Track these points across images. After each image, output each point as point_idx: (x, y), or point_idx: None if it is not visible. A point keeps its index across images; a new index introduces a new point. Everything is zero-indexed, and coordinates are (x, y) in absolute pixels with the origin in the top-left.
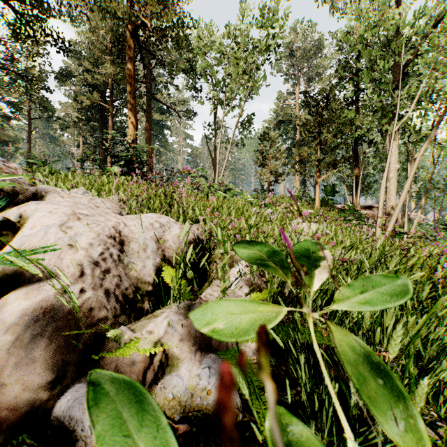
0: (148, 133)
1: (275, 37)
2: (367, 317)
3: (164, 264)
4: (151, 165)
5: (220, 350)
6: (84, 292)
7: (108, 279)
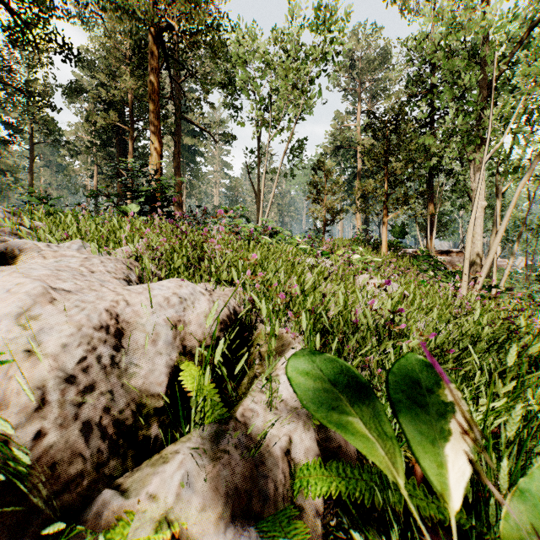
0: (177, 161)
1: (333, 42)
2: (502, 474)
3: (184, 359)
4: (181, 200)
5: (265, 515)
6: (43, 436)
7: (90, 403)
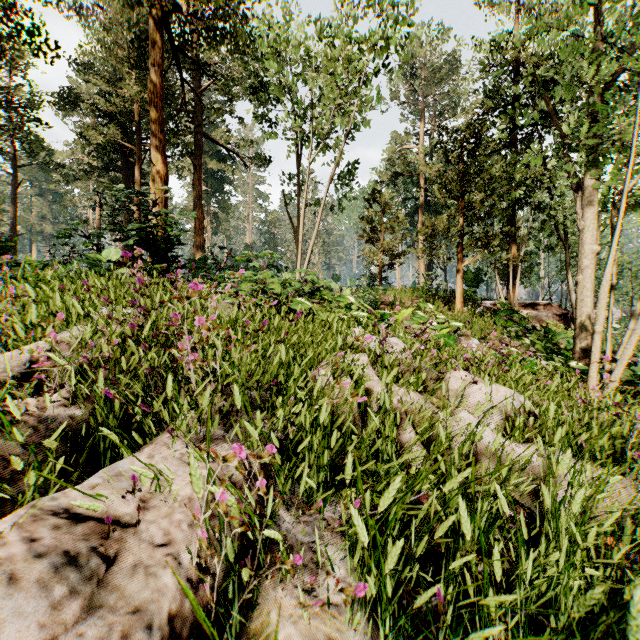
0: (197, 190)
1: (399, 25)
2: None
3: None
4: (202, 238)
5: None
6: None
7: None
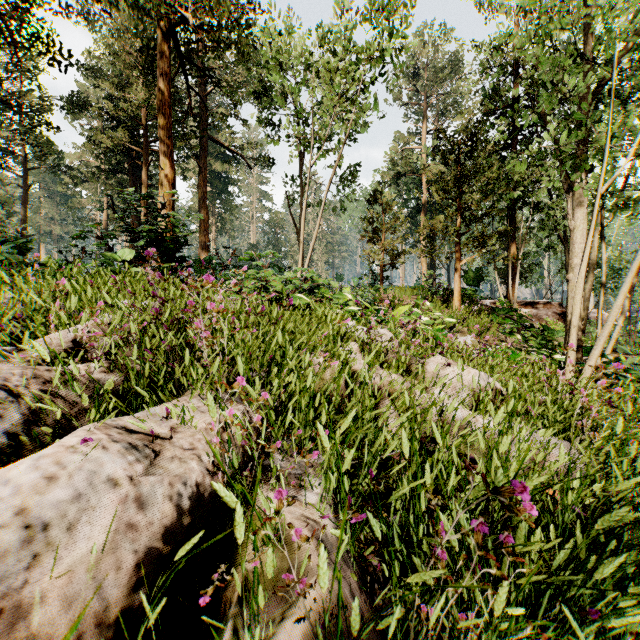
0: (202, 191)
1: (393, 37)
2: None
3: None
4: (207, 238)
5: None
6: None
7: None
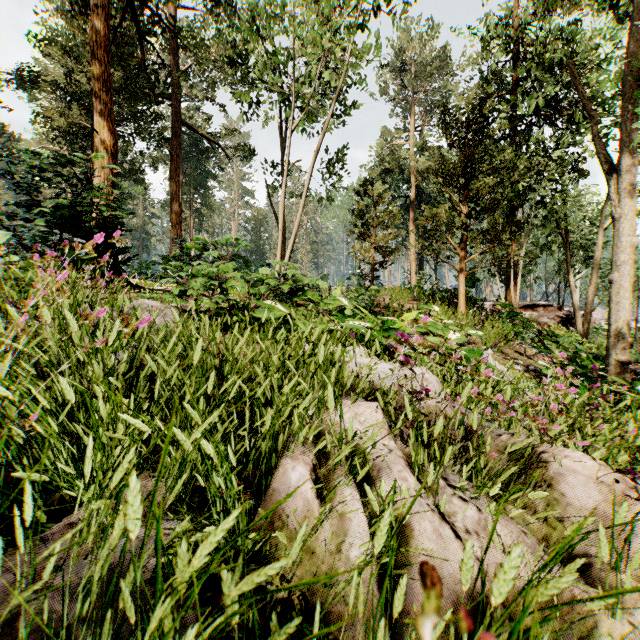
0: (174, 181)
1: None
2: None
3: None
4: (180, 233)
5: None
6: None
7: None
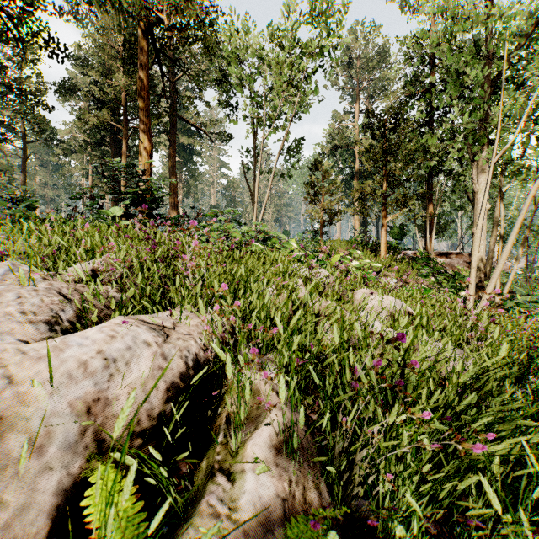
0: (172, 161)
1: (330, 36)
2: None
3: (98, 463)
4: (176, 200)
5: None
6: None
7: None
